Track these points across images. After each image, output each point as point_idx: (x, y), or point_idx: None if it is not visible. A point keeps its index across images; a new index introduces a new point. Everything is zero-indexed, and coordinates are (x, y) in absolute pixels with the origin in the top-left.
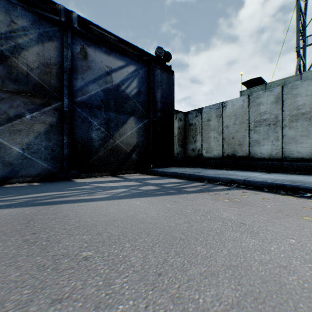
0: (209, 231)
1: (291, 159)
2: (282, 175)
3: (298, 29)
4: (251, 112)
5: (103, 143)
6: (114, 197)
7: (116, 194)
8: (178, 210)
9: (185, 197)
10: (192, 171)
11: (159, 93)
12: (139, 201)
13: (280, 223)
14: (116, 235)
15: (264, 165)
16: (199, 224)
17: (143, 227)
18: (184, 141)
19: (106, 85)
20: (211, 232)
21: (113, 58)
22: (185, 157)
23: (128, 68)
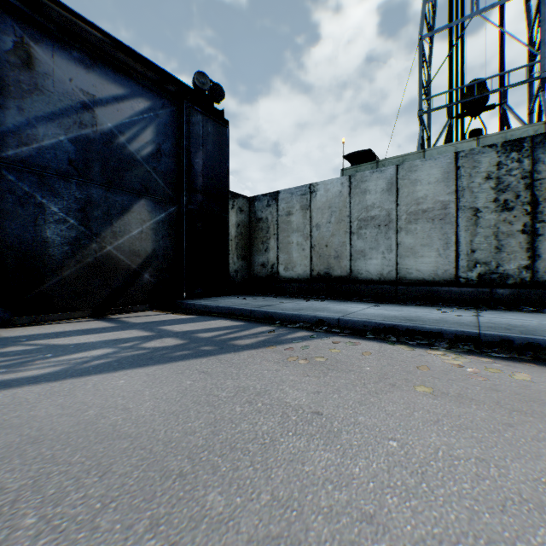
0: (248, 443)
1: (410, 282)
2: (396, 307)
3: (421, 83)
4: (354, 205)
5: (73, 251)
6: (73, 371)
7: (81, 364)
8: (203, 393)
9: (229, 360)
10: (258, 305)
11: (200, 158)
12: (126, 377)
13: (380, 405)
14: (14, 489)
15: (372, 292)
16: (234, 427)
17: (101, 452)
18: (247, 248)
19: (82, 130)
20: (251, 445)
21: (100, 78)
22: (249, 277)
23: (134, 102)
